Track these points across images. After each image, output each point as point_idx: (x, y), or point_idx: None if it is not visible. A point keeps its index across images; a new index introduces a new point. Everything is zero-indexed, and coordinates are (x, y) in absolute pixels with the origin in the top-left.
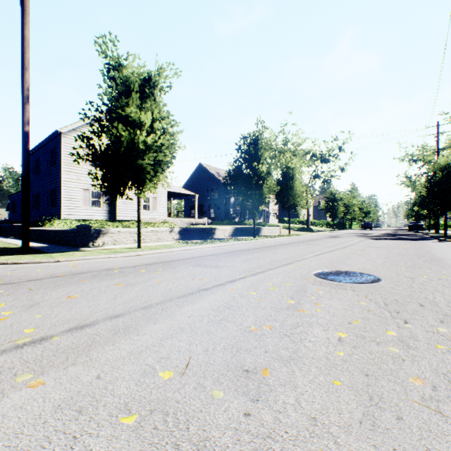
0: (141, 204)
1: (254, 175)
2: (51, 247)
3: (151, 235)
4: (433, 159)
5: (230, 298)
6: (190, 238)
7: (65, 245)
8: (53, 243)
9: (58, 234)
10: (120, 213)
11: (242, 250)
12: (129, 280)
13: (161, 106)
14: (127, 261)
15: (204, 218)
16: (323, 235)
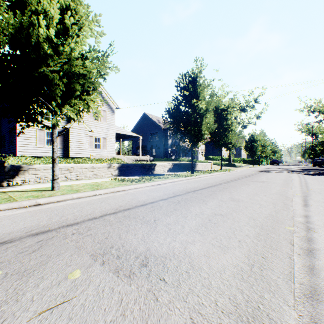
0: (93, 143)
1: (192, 113)
2: None
3: (86, 171)
4: None
5: None
6: (130, 174)
7: None
8: None
9: None
10: (72, 151)
11: (186, 192)
12: None
13: (83, 7)
14: None
15: (147, 156)
16: (250, 170)
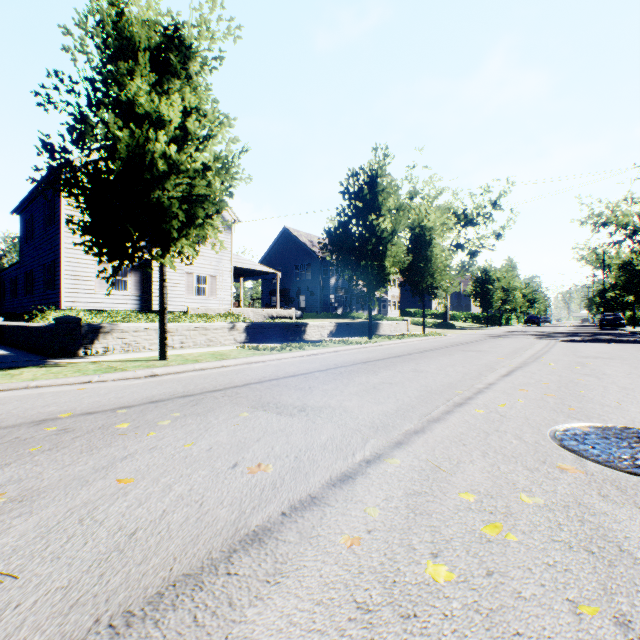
0: (193, 287)
1: (369, 236)
2: (6, 358)
3: (195, 334)
4: (632, 221)
5: (350, 633)
6: (264, 340)
7: (39, 353)
8: (24, 349)
9: (32, 333)
10: (157, 300)
11: (353, 363)
12: (46, 470)
13: (204, 96)
14: (115, 393)
15: (290, 309)
16: (476, 335)
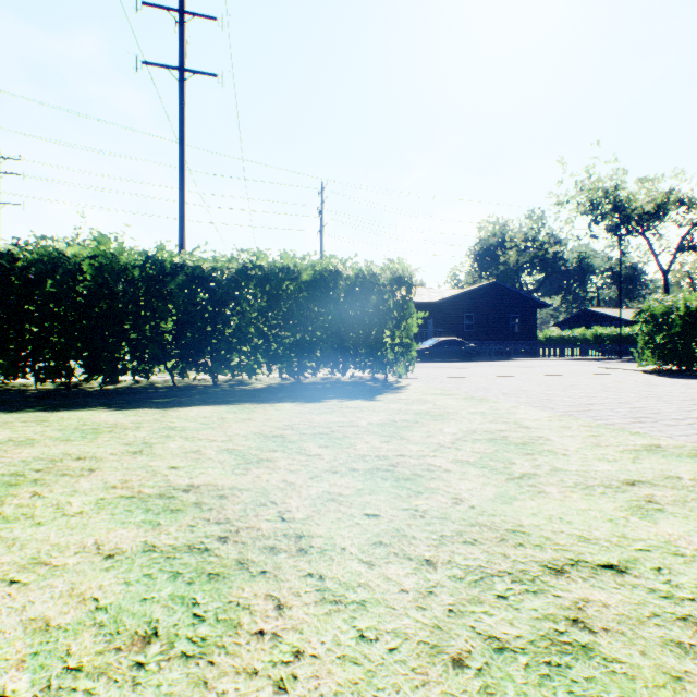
0: None
1: None
2: None
3: None
4: None
5: None
6: None
7: None
8: None
9: None
10: None
11: None
12: None
13: None
14: None
15: None
16: None
